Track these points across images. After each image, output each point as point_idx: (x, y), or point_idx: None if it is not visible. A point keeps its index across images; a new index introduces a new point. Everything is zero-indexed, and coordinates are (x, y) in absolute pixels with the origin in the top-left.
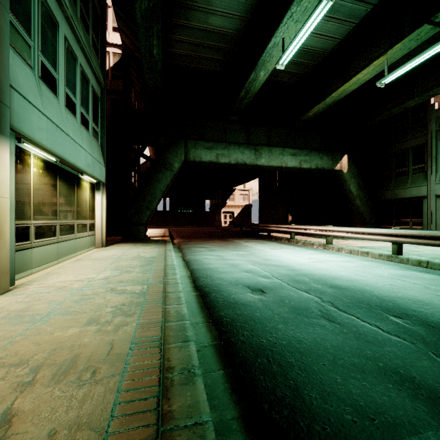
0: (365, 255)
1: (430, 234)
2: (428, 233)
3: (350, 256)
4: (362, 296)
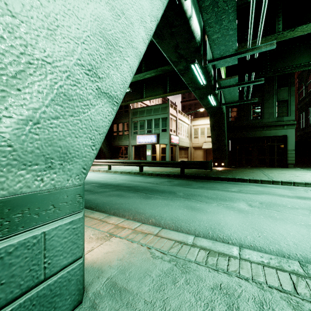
0: (99, 171)
1: (117, 161)
2: (117, 161)
3: (92, 172)
4: (87, 182)
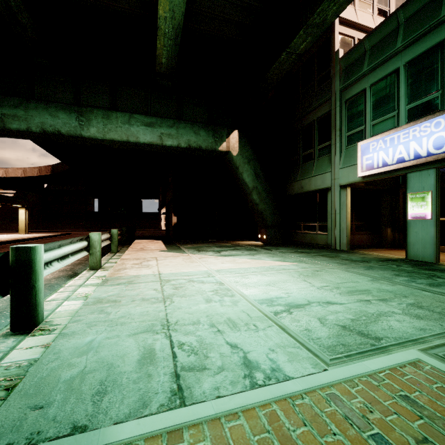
0: None
1: None
2: None
3: None
4: None
